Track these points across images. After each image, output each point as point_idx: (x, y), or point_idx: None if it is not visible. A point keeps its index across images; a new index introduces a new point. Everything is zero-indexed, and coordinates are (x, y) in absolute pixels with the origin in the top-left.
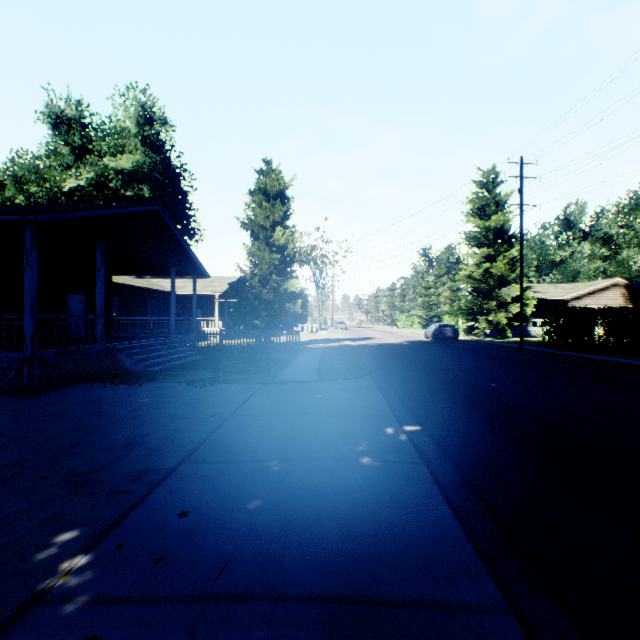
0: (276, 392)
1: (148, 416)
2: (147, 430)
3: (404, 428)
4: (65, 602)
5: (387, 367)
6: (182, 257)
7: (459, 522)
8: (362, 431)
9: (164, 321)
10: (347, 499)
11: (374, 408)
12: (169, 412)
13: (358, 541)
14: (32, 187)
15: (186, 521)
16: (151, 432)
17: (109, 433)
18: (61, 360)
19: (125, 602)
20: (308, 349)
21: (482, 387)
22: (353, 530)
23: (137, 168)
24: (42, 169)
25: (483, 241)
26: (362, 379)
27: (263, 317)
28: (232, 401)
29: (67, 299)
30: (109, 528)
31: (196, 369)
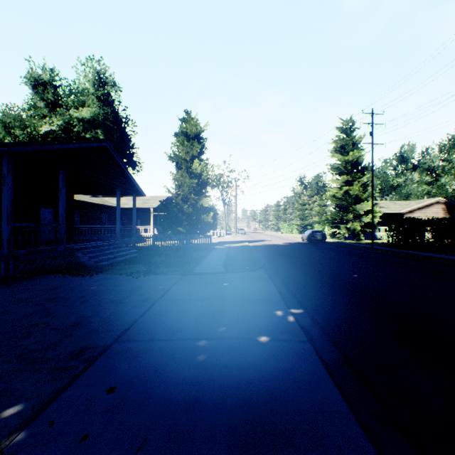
0: (193, 281)
1: (93, 301)
2: (91, 313)
3: (291, 311)
4: None
5: (275, 262)
6: (125, 181)
7: (343, 397)
8: (259, 314)
9: (112, 228)
10: (248, 375)
11: (267, 294)
12: (110, 298)
13: (259, 417)
14: (17, 131)
15: (112, 397)
16: (94, 314)
17: (61, 315)
18: (31, 257)
19: None
20: (217, 248)
21: (347, 277)
22: (254, 406)
23: (94, 117)
24: (25, 118)
25: (343, 170)
26: (257, 271)
27: (185, 225)
28: (159, 289)
29: (40, 212)
30: (46, 404)
31: (134, 263)
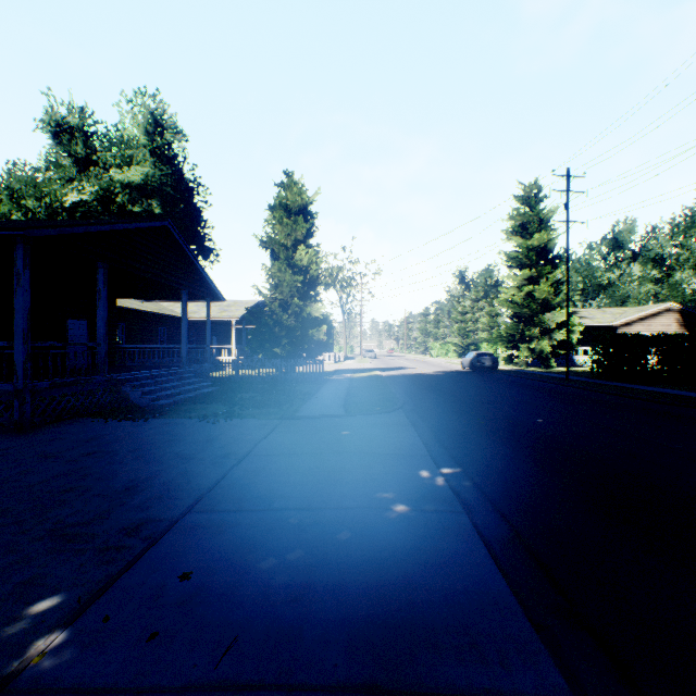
0: (297, 429)
1: (152, 457)
2: (150, 473)
3: (441, 470)
4: (34, 692)
5: (421, 400)
6: (194, 278)
7: (509, 586)
8: (394, 474)
9: (174, 349)
10: (377, 557)
11: (407, 447)
12: (176, 452)
13: (391, 611)
14: (30, 202)
15: (188, 585)
16: (154, 475)
17: (106, 477)
18: (57, 393)
19: (107, 692)
20: (333, 380)
21: (527, 423)
22: (385, 597)
23: (146, 181)
24: (41, 182)
25: (525, 262)
26: (393, 414)
27: (284, 345)
28: (248, 439)
29: (66, 325)
30: (96, 594)
31: (209, 402)
